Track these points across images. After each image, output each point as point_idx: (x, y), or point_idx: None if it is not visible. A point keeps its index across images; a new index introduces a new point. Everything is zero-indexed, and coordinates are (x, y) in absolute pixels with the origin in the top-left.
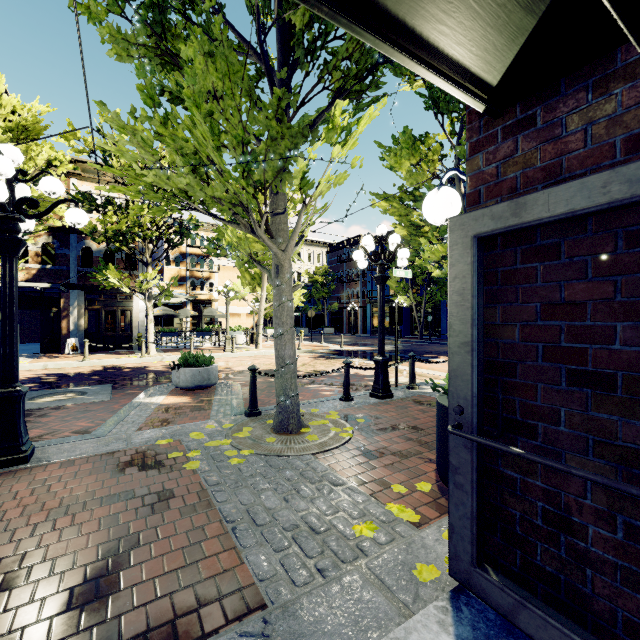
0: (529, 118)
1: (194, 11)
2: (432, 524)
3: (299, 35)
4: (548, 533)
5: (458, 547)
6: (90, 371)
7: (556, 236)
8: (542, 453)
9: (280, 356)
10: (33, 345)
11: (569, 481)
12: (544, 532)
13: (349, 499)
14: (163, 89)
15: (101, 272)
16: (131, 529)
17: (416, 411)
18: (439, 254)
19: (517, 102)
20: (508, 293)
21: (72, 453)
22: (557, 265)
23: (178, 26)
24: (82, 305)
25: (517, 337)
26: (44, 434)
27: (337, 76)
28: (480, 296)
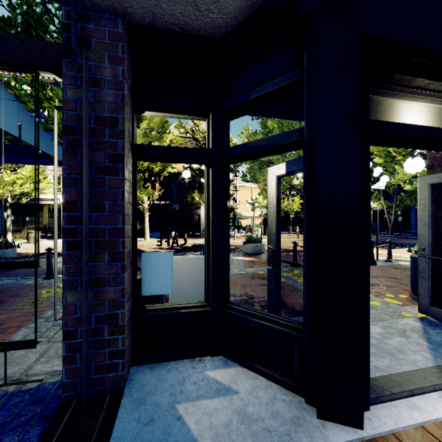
0: None
1: None
2: (409, 306)
3: None
4: None
5: (422, 301)
6: (191, 246)
7: None
8: None
9: None
10: (151, 233)
11: None
12: None
13: None
14: None
15: (190, 194)
16: None
17: (394, 272)
18: (410, 175)
19: None
20: None
21: None
22: None
23: None
24: None
25: None
26: None
27: None
28: (432, 206)
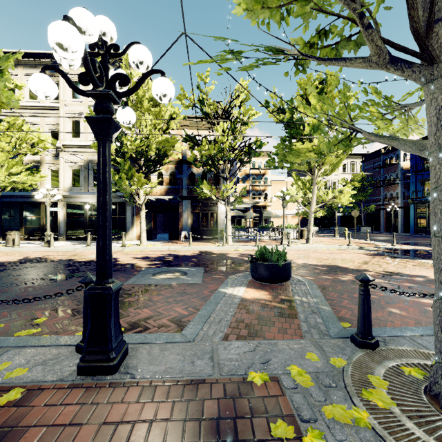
0: None
1: None
2: None
3: None
4: None
5: None
6: (192, 254)
7: None
8: None
9: None
10: (167, 234)
11: None
12: None
13: None
14: None
15: (199, 187)
16: None
17: None
18: None
19: None
20: None
21: (157, 367)
22: None
23: None
24: (189, 210)
25: None
26: (149, 316)
27: None
28: None
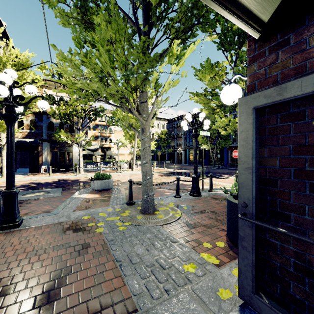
0: (285, 40)
1: (101, 1)
2: (226, 265)
3: (154, 9)
4: (297, 276)
5: (244, 282)
6: (52, 181)
7: (302, 107)
8: (293, 230)
9: (144, 174)
10: (26, 169)
11: (311, 247)
12: (295, 276)
13: (180, 250)
14: (86, 40)
15: (57, 133)
16: (68, 264)
17: (213, 203)
18: (225, 123)
19: (278, 32)
20: (272, 140)
21: (41, 222)
22: (303, 123)
23: (93, 10)
24: (49, 149)
25: (278, 164)
26: (28, 212)
27: (173, 31)
28: (257, 141)
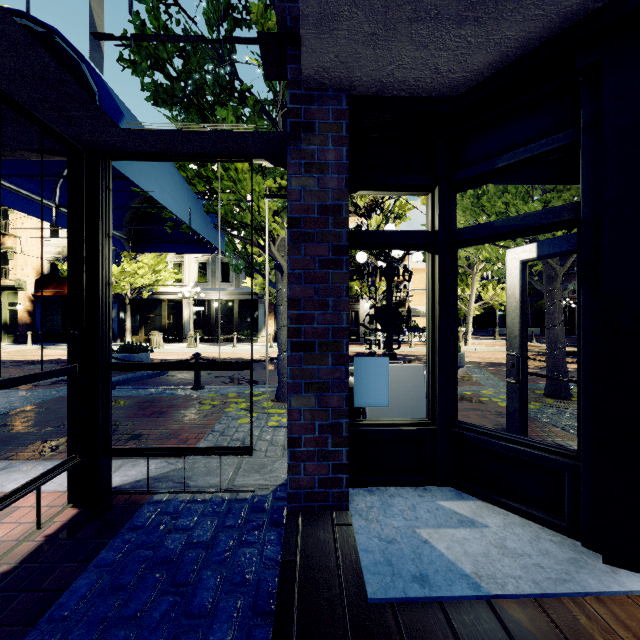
0: None
1: None
2: None
3: None
4: None
5: None
6: (350, 354)
7: None
8: None
9: (552, 342)
10: None
11: None
12: None
13: None
14: None
15: None
16: (496, 421)
17: None
18: None
19: None
20: None
21: None
22: None
23: None
24: None
25: None
26: None
27: None
28: None
